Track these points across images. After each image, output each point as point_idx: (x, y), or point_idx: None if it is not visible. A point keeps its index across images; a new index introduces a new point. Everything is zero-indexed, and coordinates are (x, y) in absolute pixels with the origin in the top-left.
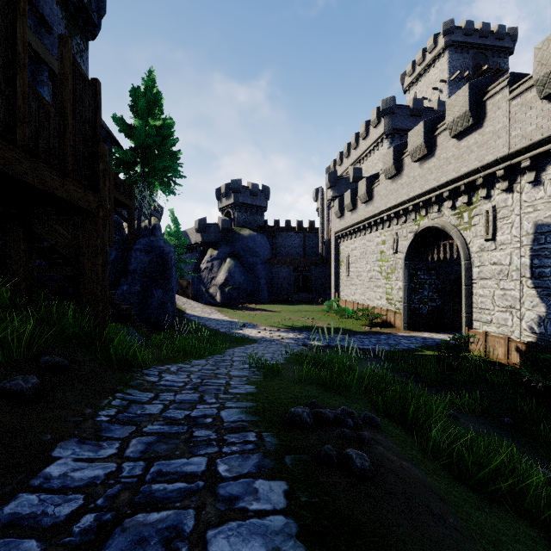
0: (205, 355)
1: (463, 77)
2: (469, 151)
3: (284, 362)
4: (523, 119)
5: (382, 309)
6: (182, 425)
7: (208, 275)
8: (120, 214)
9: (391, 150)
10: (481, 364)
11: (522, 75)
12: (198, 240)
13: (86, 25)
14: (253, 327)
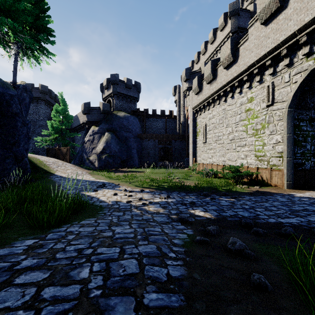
0: None
1: None
2: None
3: None
4: None
5: (250, 167)
6: None
7: (90, 146)
8: None
9: None
10: None
11: None
12: (84, 120)
13: None
14: (112, 187)
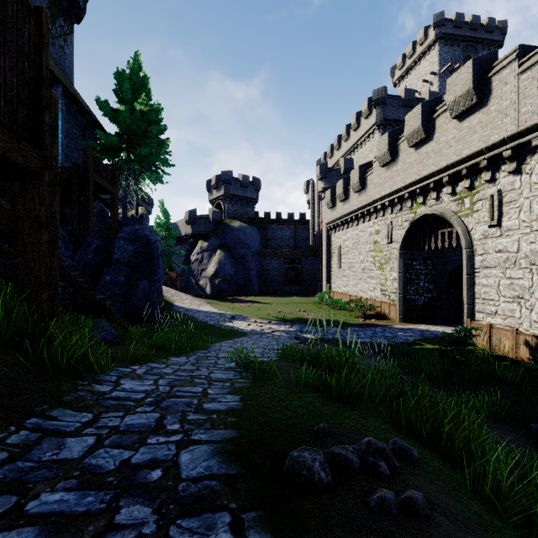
0: (186, 351)
1: (454, 70)
2: (472, 132)
3: (276, 359)
4: (534, 93)
5: (376, 301)
6: (106, 490)
7: (198, 267)
8: (102, 201)
9: (386, 136)
10: (487, 359)
11: (531, 47)
12: (188, 232)
13: (70, 7)
14: (243, 319)
